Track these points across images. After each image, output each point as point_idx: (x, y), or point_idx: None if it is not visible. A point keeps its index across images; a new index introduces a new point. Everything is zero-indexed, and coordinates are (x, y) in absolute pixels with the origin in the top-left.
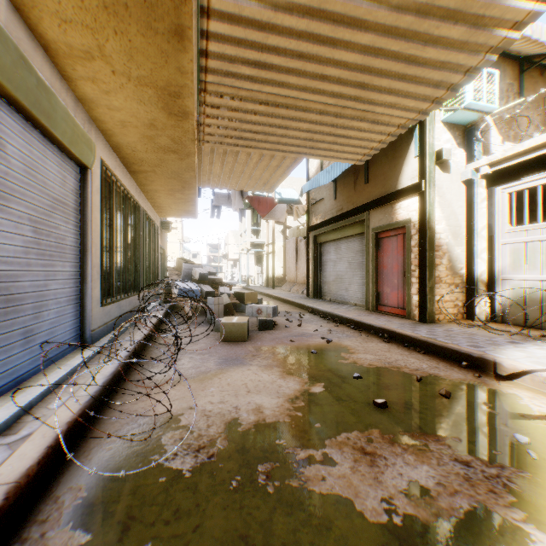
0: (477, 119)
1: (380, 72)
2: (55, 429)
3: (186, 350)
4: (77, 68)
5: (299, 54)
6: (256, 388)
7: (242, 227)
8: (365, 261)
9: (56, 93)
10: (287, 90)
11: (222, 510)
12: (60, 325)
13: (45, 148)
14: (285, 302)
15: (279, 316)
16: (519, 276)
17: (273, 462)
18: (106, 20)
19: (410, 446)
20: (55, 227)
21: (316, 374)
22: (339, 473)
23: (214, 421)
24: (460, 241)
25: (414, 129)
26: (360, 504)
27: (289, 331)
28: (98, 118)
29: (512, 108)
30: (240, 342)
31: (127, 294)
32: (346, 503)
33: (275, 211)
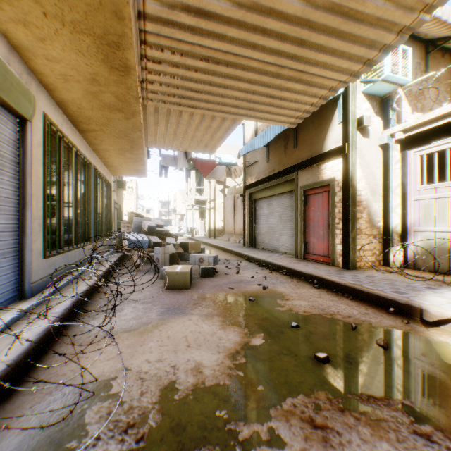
0: (392, 91)
1: (318, 29)
2: None
3: (129, 299)
4: (4, 7)
5: (240, 2)
6: (196, 341)
7: (188, 186)
8: (294, 215)
9: None
10: (228, 45)
11: None
12: None
13: None
14: (224, 250)
15: (219, 263)
16: (429, 228)
17: (212, 446)
18: None
19: (362, 414)
20: None
21: (255, 324)
22: None
23: (149, 386)
24: (377, 197)
25: (338, 98)
26: None
27: (228, 278)
28: (38, 70)
29: (419, 84)
30: (183, 290)
31: (77, 245)
32: None
33: (215, 171)
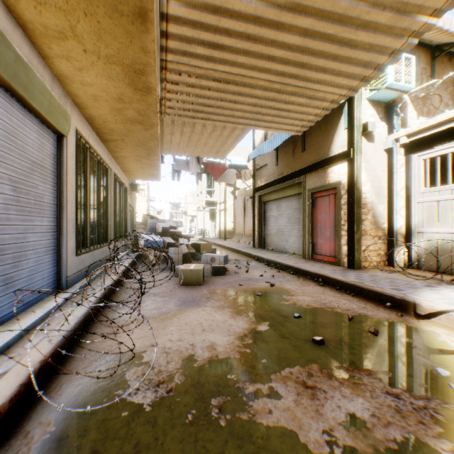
0: (396, 97)
1: (317, 53)
2: (29, 367)
3: (150, 293)
4: (52, 47)
5: (248, 36)
6: (210, 327)
7: (199, 188)
8: (302, 217)
9: (34, 69)
10: (237, 69)
11: (178, 443)
12: (39, 272)
13: (24, 117)
14: (234, 251)
15: (230, 263)
16: (432, 230)
17: (225, 396)
18: (76, 3)
19: (346, 380)
20: (33, 186)
21: (261, 314)
22: (284, 405)
23: (173, 358)
24: (382, 200)
25: (343, 105)
26: (304, 436)
27: (238, 276)
28: (73, 92)
29: (425, 89)
30: (196, 286)
31: (100, 245)
32: (291, 435)
33: (226, 174)
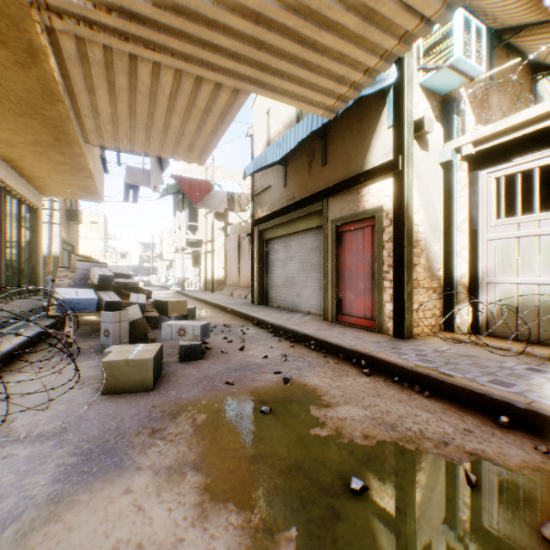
0: (458, 88)
1: None
2: None
3: None
4: None
5: None
6: None
7: (177, 222)
8: (323, 260)
9: None
10: None
11: None
12: None
13: None
14: (224, 310)
15: (215, 332)
16: (510, 279)
17: None
18: None
19: None
20: None
21: (275, 489)
22: None
23: None
24: (438, 235)
25: (387, 92)
26: None
27: (227, 360)
28: None
29: (484, 88)
30: (139, 393)
31: None
32: None
33: (211, 198)
